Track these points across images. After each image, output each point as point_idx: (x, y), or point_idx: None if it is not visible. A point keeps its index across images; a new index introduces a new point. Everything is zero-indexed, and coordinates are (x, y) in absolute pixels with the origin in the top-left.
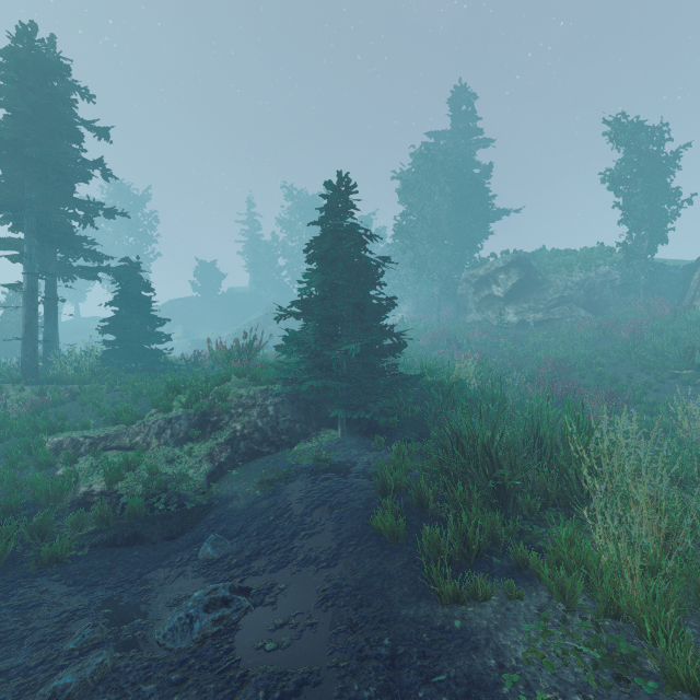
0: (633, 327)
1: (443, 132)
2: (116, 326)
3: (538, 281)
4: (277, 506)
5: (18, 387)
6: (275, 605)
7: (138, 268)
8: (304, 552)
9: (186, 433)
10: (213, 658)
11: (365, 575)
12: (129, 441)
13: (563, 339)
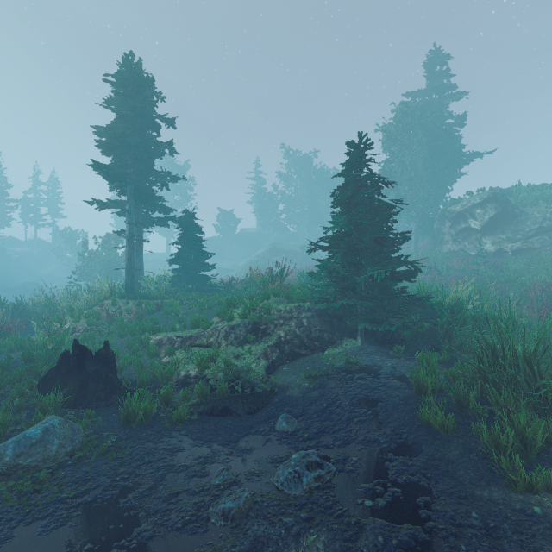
0: None
1: (419, 91)
2: (180, 259)
3: (515, 214)
4: (326, 396)
5: (124, 301)
6: (355, 472)
7: (193, 217)
8: (363, 434)
9: (244, 337)
10: (326, 506)
11: (427, 458)
12: (206, 341)
13: (546, 266)
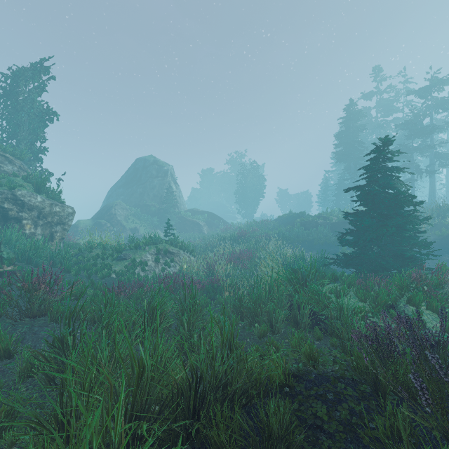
0: None
1: None
2: None
3: None
4: None
5: None
6: None
7: None
8: None
9: None
10: None
11: None
12: None
13: None
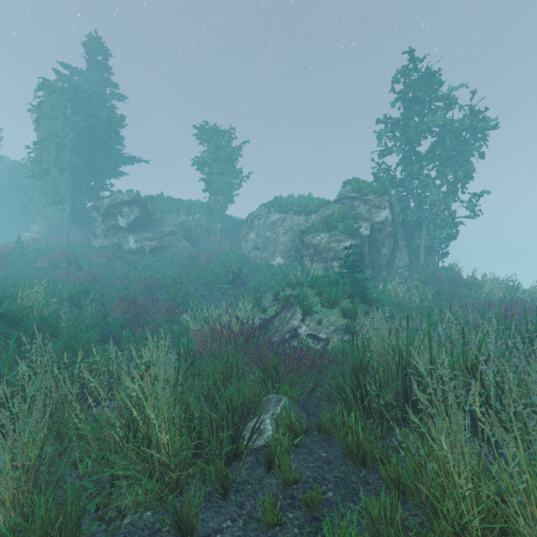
0: (208, 256)
1: (78, 69)
2: None
3: (155, 218)
4: None
5: None
6: None
7: None
8: None
9: None
10: None
11: None
12: None
13: (166, 263)
